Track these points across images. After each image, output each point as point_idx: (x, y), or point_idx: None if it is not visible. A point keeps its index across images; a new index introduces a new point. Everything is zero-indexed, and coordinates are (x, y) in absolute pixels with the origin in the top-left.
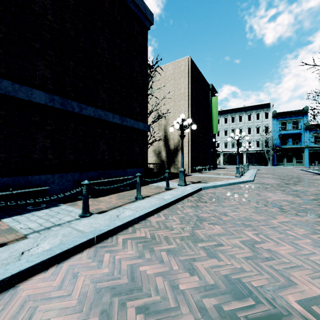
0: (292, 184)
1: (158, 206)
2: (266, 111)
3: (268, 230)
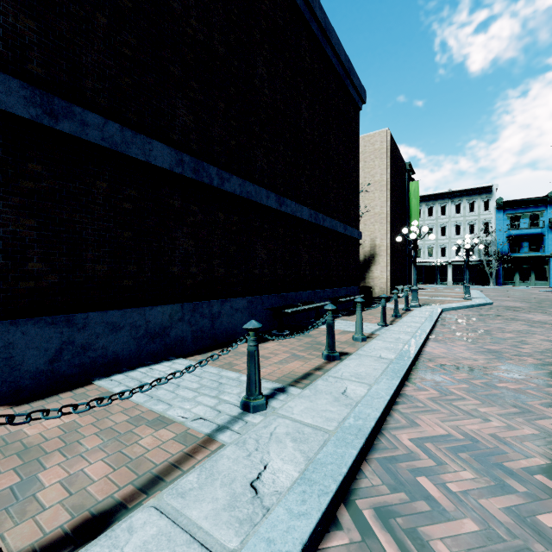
0: (548, 307)
1: (433, 321)
2: (486, 199)
3: None
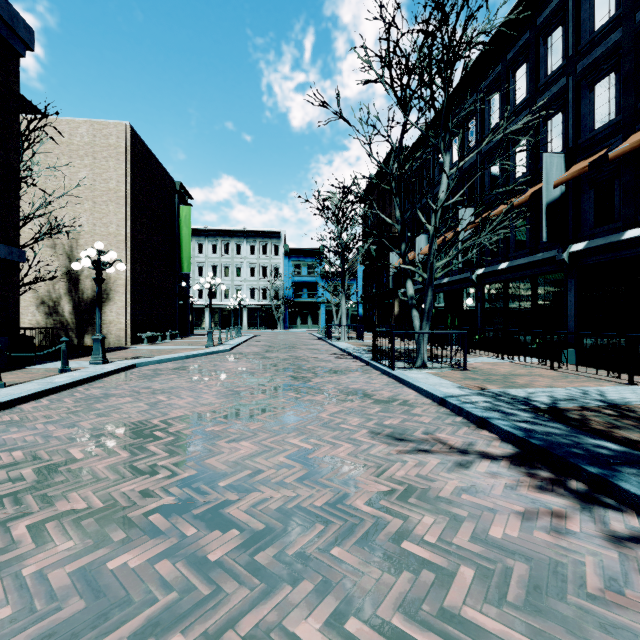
0: (274, 351)
1: (39, 390)
2: (276, 244)
3: (186, 392)
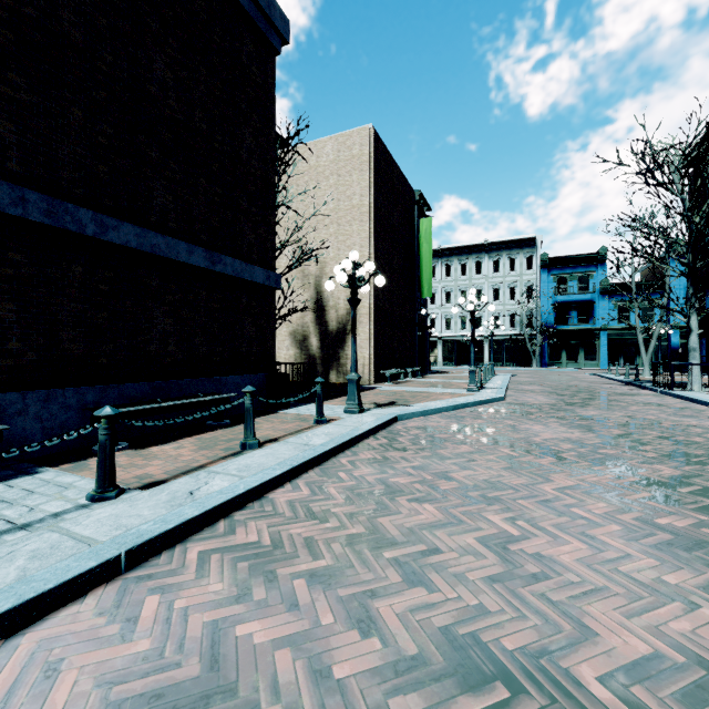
0: (579, 404)
1: (295, 463)
2: (529, 254)
3: (536, 509)
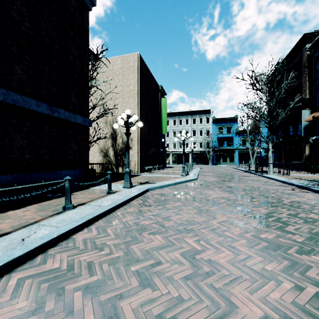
0: (227, 181)
1: (91, 217)
2: (208, 116)
3: (209, 234)
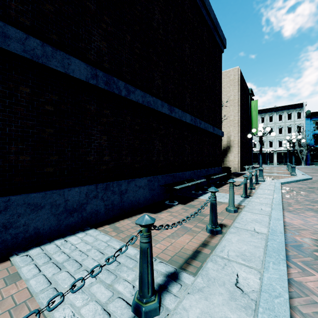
0: None
1: (280, 193)
2: (299, 111)
3: None
